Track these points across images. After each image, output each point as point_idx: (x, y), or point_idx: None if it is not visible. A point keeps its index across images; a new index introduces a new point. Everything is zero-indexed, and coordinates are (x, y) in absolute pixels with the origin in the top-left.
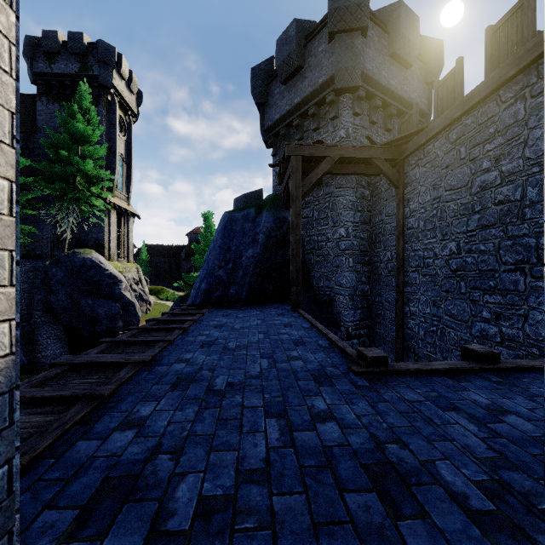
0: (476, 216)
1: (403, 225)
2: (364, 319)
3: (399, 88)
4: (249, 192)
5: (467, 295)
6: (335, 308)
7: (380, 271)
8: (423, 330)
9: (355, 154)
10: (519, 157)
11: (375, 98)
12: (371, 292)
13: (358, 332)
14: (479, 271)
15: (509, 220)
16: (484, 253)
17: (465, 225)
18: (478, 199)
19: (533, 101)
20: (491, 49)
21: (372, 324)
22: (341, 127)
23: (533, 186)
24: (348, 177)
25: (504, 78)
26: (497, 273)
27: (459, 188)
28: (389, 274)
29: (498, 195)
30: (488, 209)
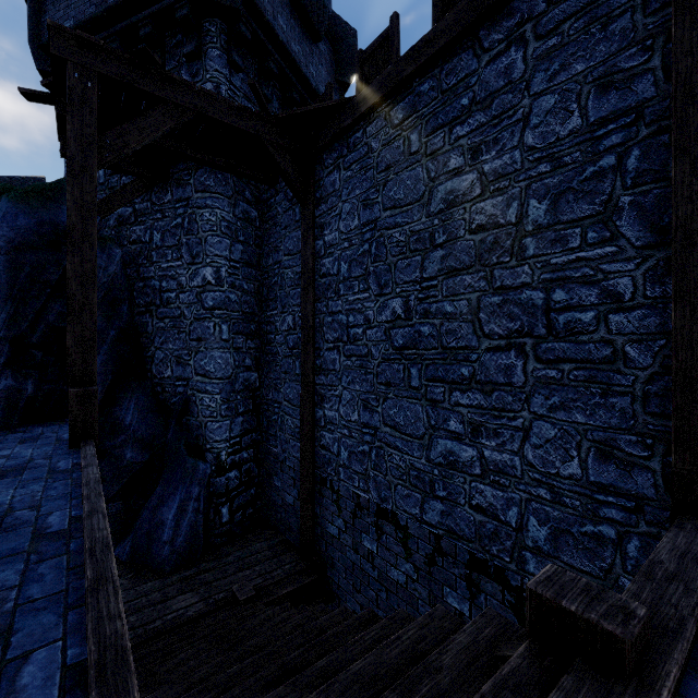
0: (438, 253)
1: (313, 269)
2: (250, 432)
3: (304, 64)
4: (6, 176)
5: (423, 392)
6: (196, 418)
7: (275, 348)
8: (347, 451)
9: (230, 118)
10: (514, 147)
11: (268, 56)
12: (261, 383)
13: (238, 457)
14: (444, 349)
15: (497, 260)
16: (452, 317)
17: (419, 268)
18: (441, 223)
19: (540, 46)
20: (442, 4)
21: (263, 437)
22: (206, 77)
23: (540, 198)
24: (220, 175)
25: (493, 0)
26: (476, 354)
27: (408, 205)
28: (291, 354)
29: (477, 215)
30: (459, 241)
